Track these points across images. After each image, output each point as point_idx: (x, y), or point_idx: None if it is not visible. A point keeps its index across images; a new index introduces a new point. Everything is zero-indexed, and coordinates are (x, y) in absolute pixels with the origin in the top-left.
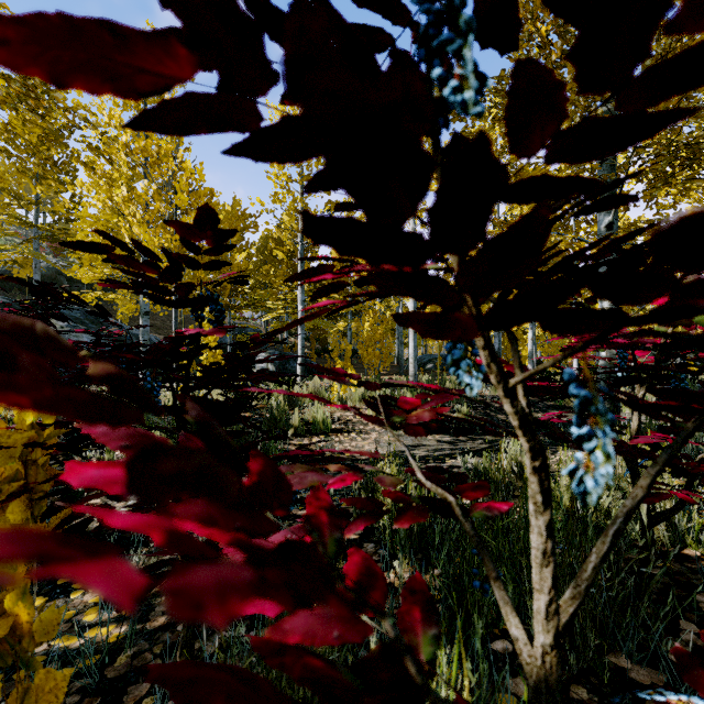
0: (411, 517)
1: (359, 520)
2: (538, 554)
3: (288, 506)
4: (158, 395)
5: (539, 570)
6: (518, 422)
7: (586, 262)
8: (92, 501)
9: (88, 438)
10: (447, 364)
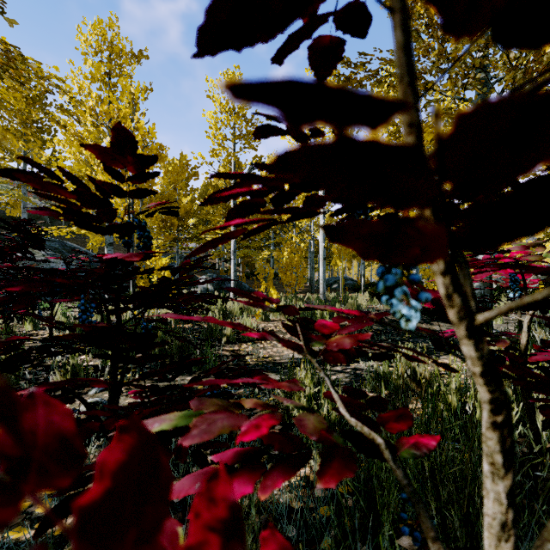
0: (338, 470)
1: (276, 472)
2: (494, 524)
3: (156, 533)
4: (92, 316)
5: (495, 543)
6: (481, 369)
7: (549, 170)
8: None
9: (25, 356)
10: (348, 284)
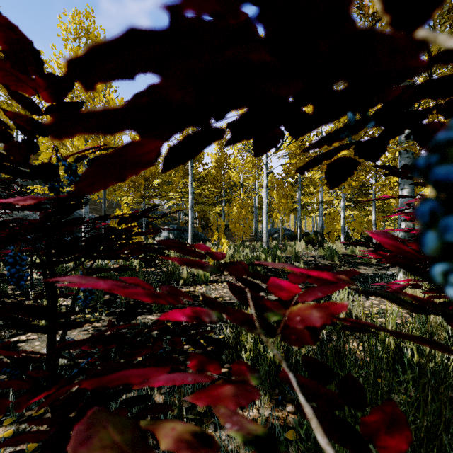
0: None
1: None
2: None
3: None
4: (24, 269)
5: None
6: None
7: None
8: (31, 336)
9: None
10: (287, 234)
